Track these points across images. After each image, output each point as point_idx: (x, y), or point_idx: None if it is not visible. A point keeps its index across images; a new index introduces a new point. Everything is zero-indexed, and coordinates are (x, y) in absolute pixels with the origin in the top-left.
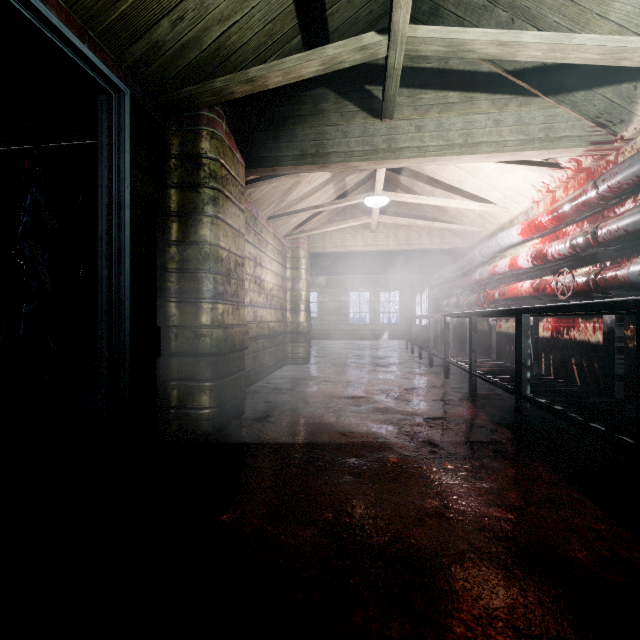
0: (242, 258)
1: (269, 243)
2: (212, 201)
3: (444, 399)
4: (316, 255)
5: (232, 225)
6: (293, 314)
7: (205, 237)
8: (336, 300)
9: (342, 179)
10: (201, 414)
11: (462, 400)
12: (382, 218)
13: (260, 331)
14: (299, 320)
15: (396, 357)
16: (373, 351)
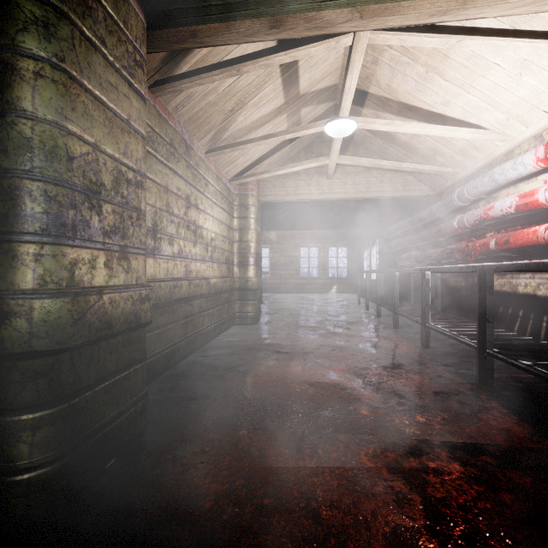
0: (137, 173)
1: (210, 183)
2: (39, 27)
3: (449, 390)
4: (267, 208)
5: (107, 103)
6: (241, 268)
7: (19, 100)
8: (287, 255)
9: (297, 110)
10: (7, 485)
11: (476, 393)
12: (342, 158)
13: (195, 290)
14: (248, 275)
15: (352, 314)
16: (325, 306)
